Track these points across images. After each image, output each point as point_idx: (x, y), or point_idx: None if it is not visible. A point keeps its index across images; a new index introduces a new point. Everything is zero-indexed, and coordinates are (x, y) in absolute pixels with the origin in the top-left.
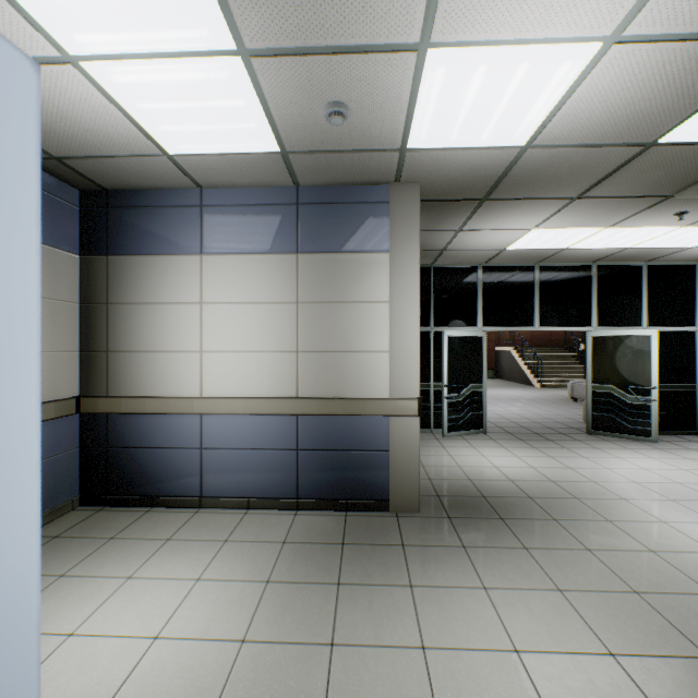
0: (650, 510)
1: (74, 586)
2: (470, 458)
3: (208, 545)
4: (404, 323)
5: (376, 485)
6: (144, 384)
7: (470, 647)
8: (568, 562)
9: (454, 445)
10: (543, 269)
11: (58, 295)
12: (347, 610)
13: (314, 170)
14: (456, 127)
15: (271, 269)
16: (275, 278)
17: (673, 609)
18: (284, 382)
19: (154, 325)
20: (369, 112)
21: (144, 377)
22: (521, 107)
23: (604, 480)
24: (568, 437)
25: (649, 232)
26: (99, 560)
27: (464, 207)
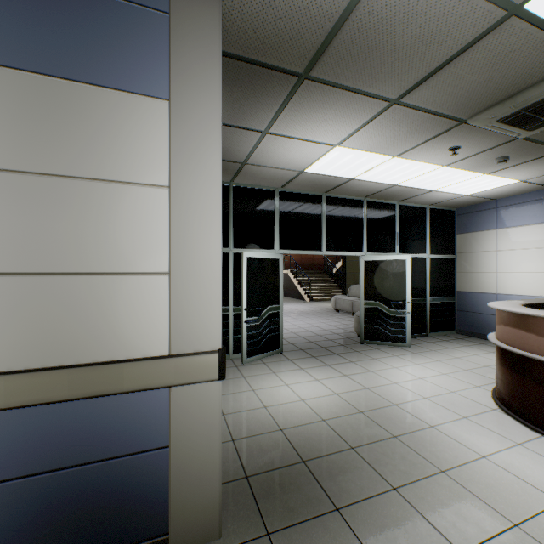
0: (462, 440)
1: None
2: (275, 391)
3: None
4: (195, 225)
5: (145, 513)
6: None
7: None
8: None
9: (255, 373)
10: (329, 200)
11: None
12: None
13: None
14: None
15: None
16: None
17: None
18: None
19: None
20: None
21: None
22: None
23: (402, 400)
24: (349, 349)
25: (419, 169)
26: None
27: (277, 87)
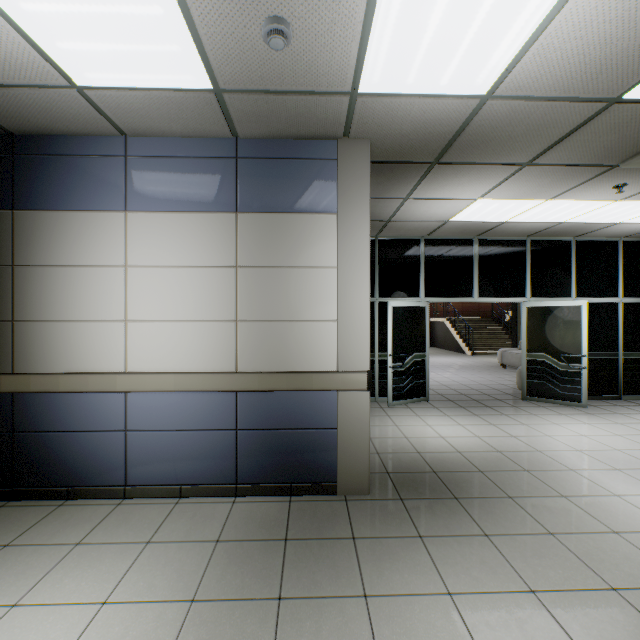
0: (600, 482)
1: None
2: (416, 428)
3: (126, 550)
4: (353, 290)
5: (323, 466)
6: (58, 358)
7: None
8: (534, 551)
9: (399, 414)
10: (482, 243)
11: None
12: (289, 639)
13: (254, 117)
14: (415, 64)
15: (206, 230)
16: (211, 239)
17: None
18: (221, 354)
19: (69, 291)
20: (316, 36)
21: (58, 351)
22: (490, 40)
23: (549, 449)
24: (506, 404)
25: (585, 206)
26: None
27: (413, 172)
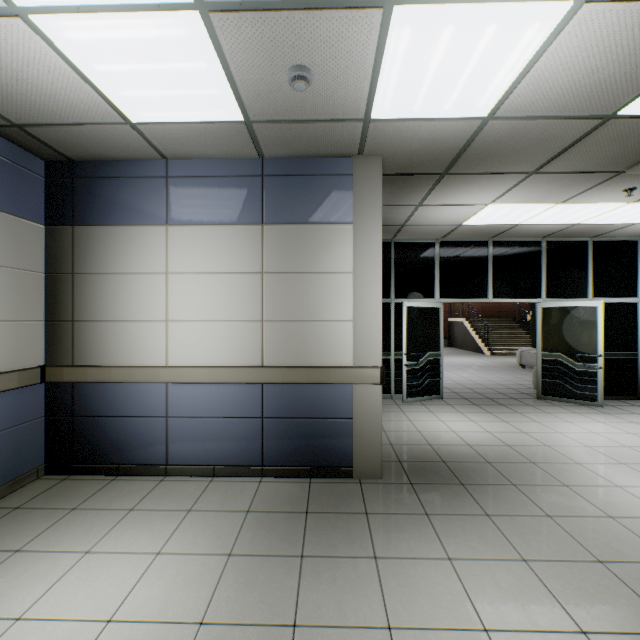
0: (604, 475)
1: (29, 562)
2: (429, 423)
3: (171, 516)
4: (367, 293)
5: (340, 452)
6: (110, 353)
7: (438, 626)
8: (530, 529)
9: (413, 410)
10: (496, 244)
11: (22, 264)
12: (310, 585)
13: (278, 141)
14: (420, 95)
15: (236, 240)
16: (240, 249)
17: (639, 579)
18: (249, 351)
19: (120, 295)
20: (333, 78)
21: (110, 347)
22: (486, 74)
23: (557, 444)
24: (520, 402)
25: (598, 208)
26: (58, 532)
27: (424, 182)
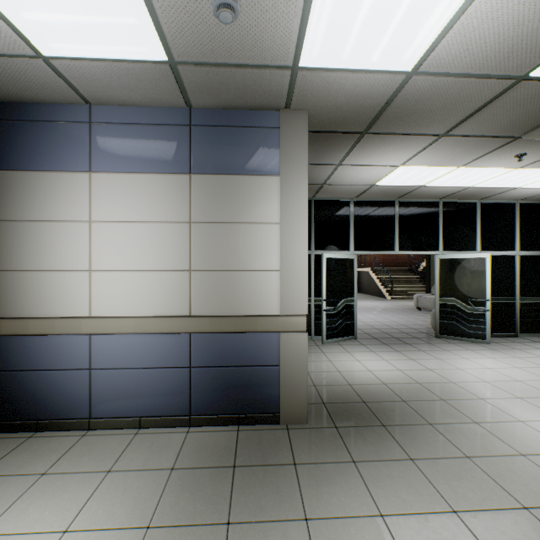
0: (506, 410)
1: None
2: (347, 363)
3: (88, 479)
4: (293, 243)
5: (267, 399)
6: (28, 304)
7: None
8: (454, 474)
9: (332, 351)
10: (402, 204)
11: None
12: None
13: (206, 88)
14: (350, 41)
15: (163, 189)
16: (167, 198)
17: None
18: (176, 300)
19: (39, 243)
20: (261, 12)
21: (28, 297)
22: (418, 19)
23: (460, 380)
24: (422, 341)
25: (490, 173)
26: None
27: (345, 141)
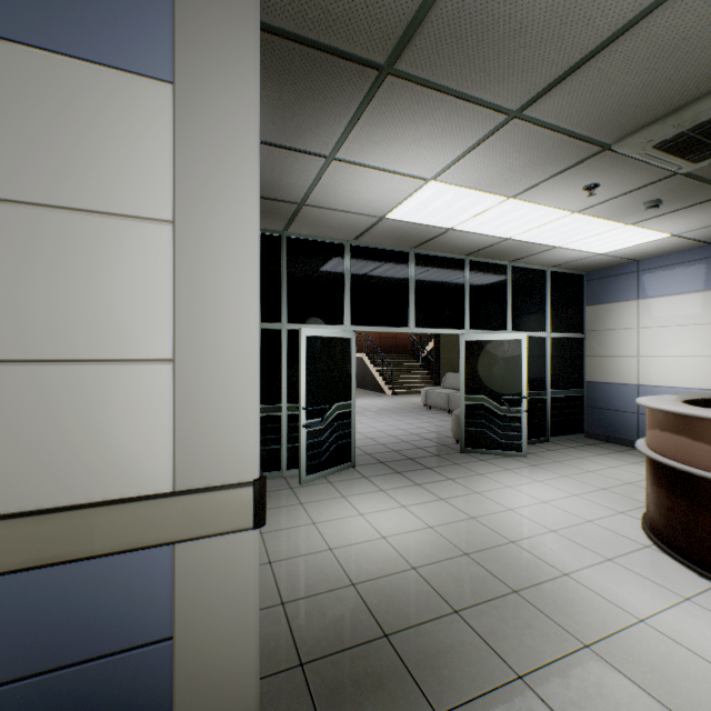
0: (609, 594)
1: None
2: (344, 524)
3: None
4: (216, 283)
5: None
6: None
7: None
8: None
9: (317, 498)
10: (419, 258)
11: None
12: None
13: None
14: None
15: None
16: None
17: None
18: None
19: None
20: None
21: None
22: None
23: (521, 535)
24: (446, 461)
25: (542, 216)
26: None
27: (347, 86)
